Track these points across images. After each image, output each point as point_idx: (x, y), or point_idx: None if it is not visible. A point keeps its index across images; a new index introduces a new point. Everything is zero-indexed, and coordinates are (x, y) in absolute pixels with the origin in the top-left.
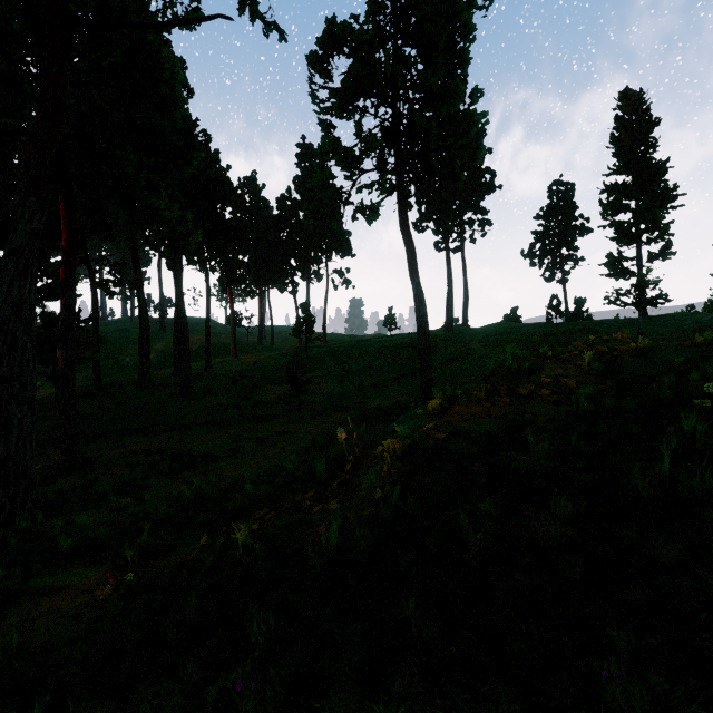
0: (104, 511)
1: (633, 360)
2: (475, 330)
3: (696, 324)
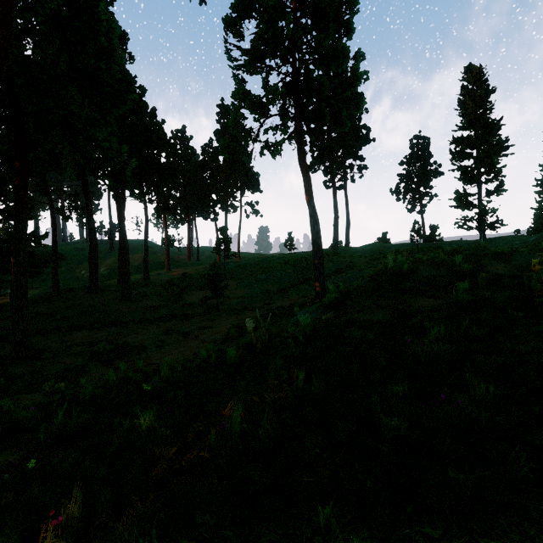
0: (39, 395)
1: (495, 262)
2: (355, 249)
3: (524, 244)
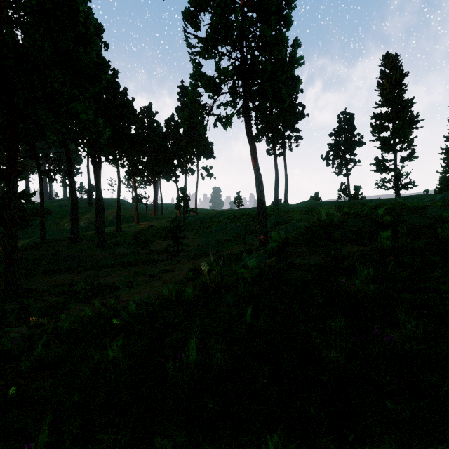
0: (25, 328)
1: (411, 215)
2: (292, 205)
3: (431, 201)
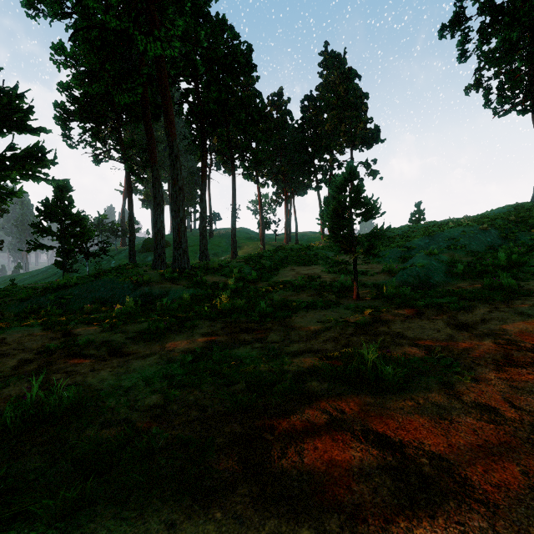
0: None
1: None
2: None
3: None
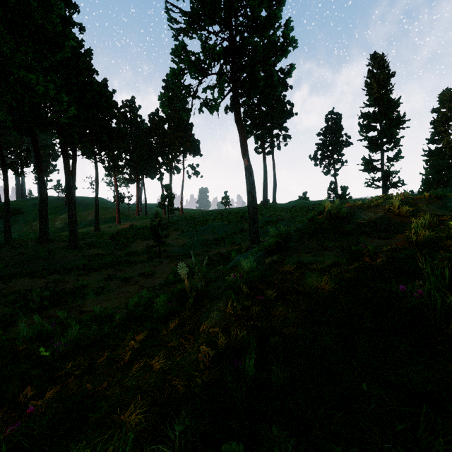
0: None
1: (430, 204)
2: (281, 205)
3: None
